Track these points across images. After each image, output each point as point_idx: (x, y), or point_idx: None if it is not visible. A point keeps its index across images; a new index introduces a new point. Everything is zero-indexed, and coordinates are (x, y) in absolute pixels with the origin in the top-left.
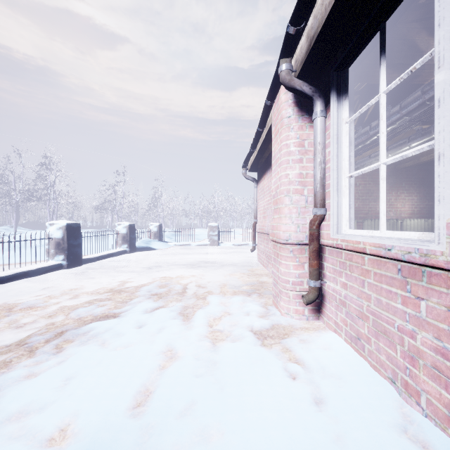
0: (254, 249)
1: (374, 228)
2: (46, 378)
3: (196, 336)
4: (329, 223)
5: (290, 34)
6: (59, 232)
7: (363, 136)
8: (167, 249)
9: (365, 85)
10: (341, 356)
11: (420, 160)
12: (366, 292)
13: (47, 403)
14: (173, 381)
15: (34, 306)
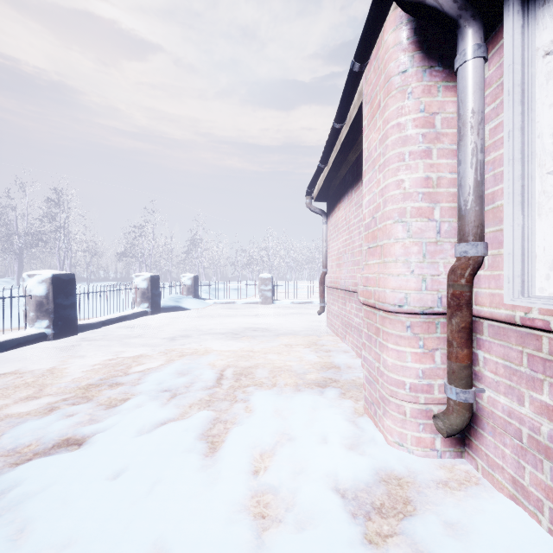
0: (322, 311)
1: None
2: None
3: (222, 510)
4: (498, 272)
5: None
6: (41, 287)
7: None
8: (204, 309)
9: None
10: None
11: None
12: None
13: None
14: None
15: None
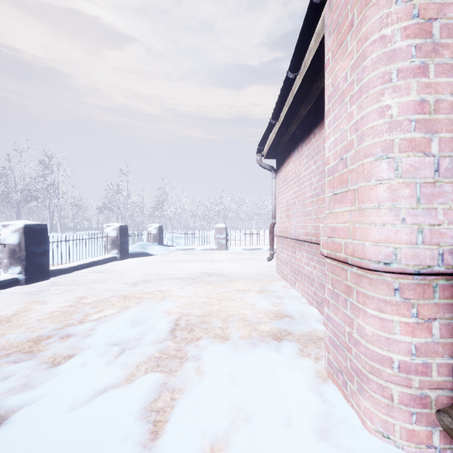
0: (271, 258)
1: None
2: None
3: None
4: None
5: None
6: (14, 236)
7: None
8: (167, 254)
9: None
10: None
11: None
12: None
13: None
14: None
15: None
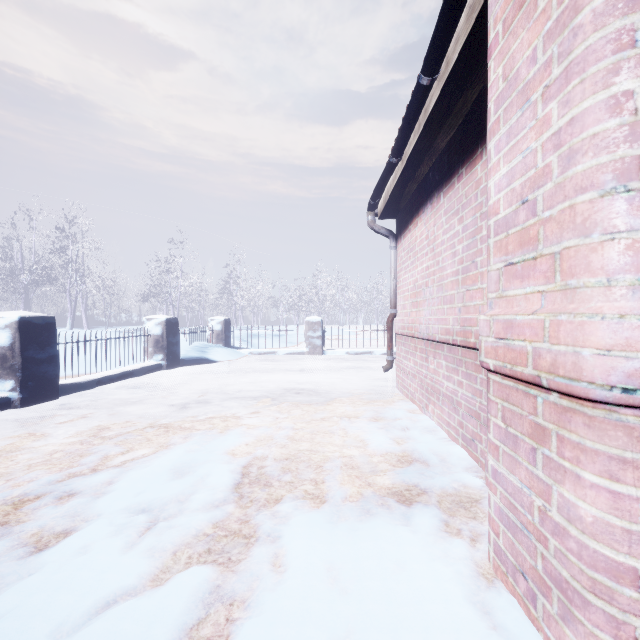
0: (390, 367)
1: None
2: None
3: None
4: None
5: None
6: (4, 334)
7: None
8: (236, 360)
9: None
10: None
11: None
12: None
13: None
14: None
15: None
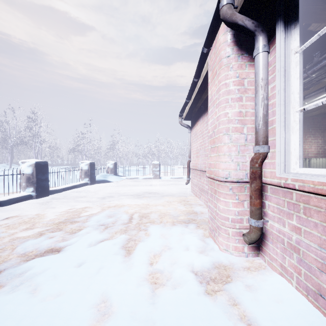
0: (188, 183)
1: None
2: None
3: (135, 280)
4: (274, 161)
5: None
6: (29, 169)
7: None
8: (120, 181)
9: None
10: (301, 316)
11: None
12: None
13: None
14: None
15: None
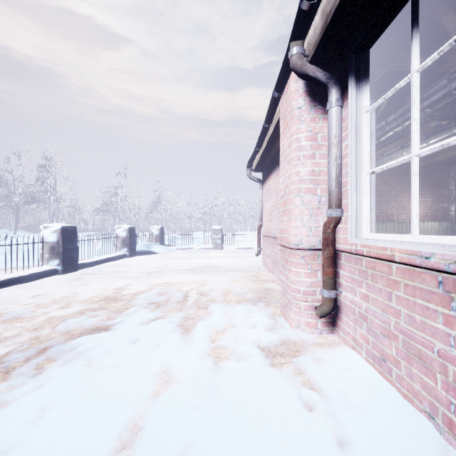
0: (259, 254)
1: (385, 231)
2: (16, 410)
3: (196, 354)
4: (346, 226)
5: (302, 11)
6: (54, 235)
7: (377, 131)
8: (169, 253)
9: (379, 79)
10: (363, 380)
11: (434, 160)
12: (394, 306)
13: (12, 444)
14: (167, 414)
15: (20, 316)
